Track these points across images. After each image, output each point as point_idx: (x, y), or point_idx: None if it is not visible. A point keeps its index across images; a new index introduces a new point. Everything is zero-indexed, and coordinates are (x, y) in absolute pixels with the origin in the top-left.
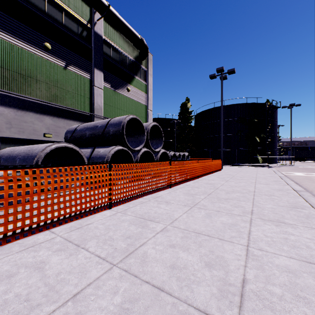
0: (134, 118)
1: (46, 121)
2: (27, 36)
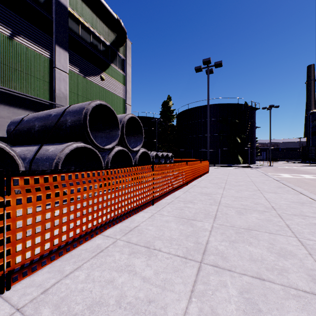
0: (103, 106)
1: None
2: None
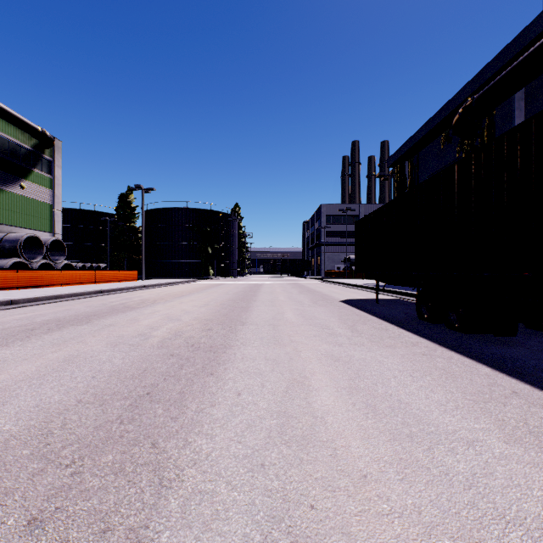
0: (32, 236)
1: None
2: None
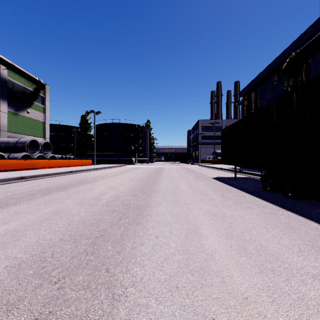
0: (33, 140)
1: None
2: None
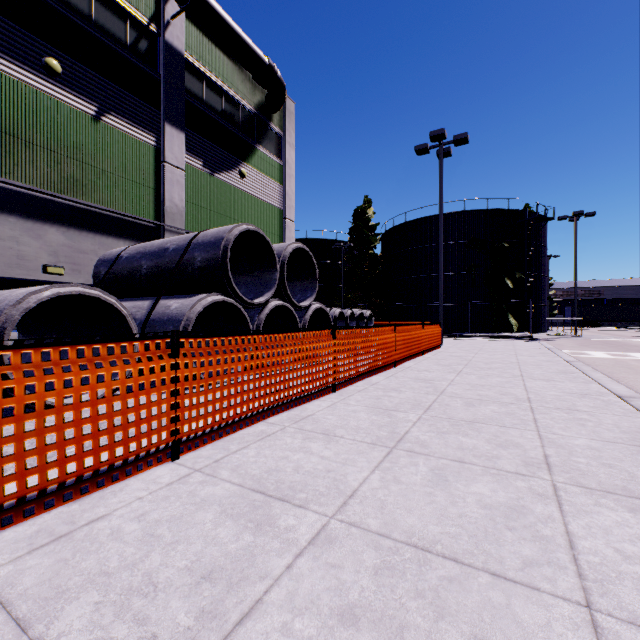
0: (251, 232)
1: (49, 237)
2: (3, 38)
